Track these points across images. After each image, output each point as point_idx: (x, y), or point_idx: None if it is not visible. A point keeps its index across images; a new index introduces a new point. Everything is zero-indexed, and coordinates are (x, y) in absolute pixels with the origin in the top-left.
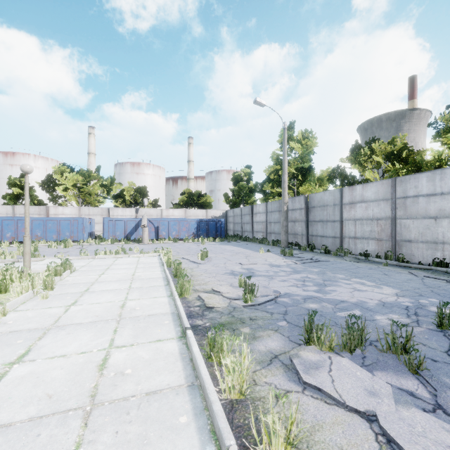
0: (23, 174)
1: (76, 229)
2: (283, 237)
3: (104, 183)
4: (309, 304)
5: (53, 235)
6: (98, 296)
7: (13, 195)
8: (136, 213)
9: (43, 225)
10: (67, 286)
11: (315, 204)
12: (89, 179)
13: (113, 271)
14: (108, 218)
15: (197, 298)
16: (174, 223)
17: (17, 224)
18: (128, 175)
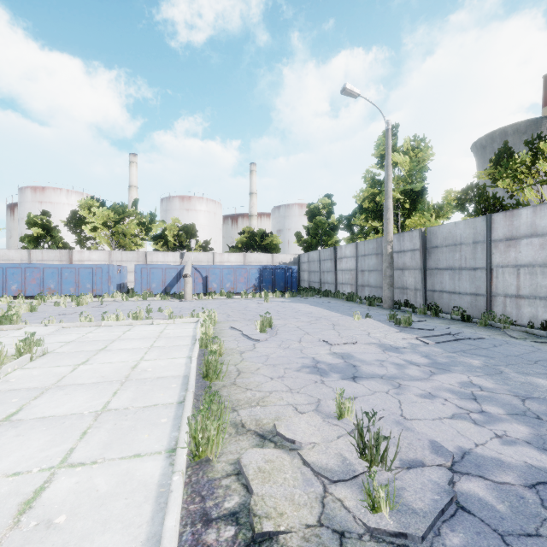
0: (45, 211)
1: (100, 280)
2: (386, 292)
3: (142, 221)
4: None
5: (71, 288)
6: (11, 442)
7: (32, 236)
8: (181, 258)
9: (58, 274)
10: None
11: (438, 242)
12: (123, 215)
13: (106, 357)
14: (141, 265)
15: (236, 466)
16: (228, 271)
17: (24, 273)
18: (176, 212)
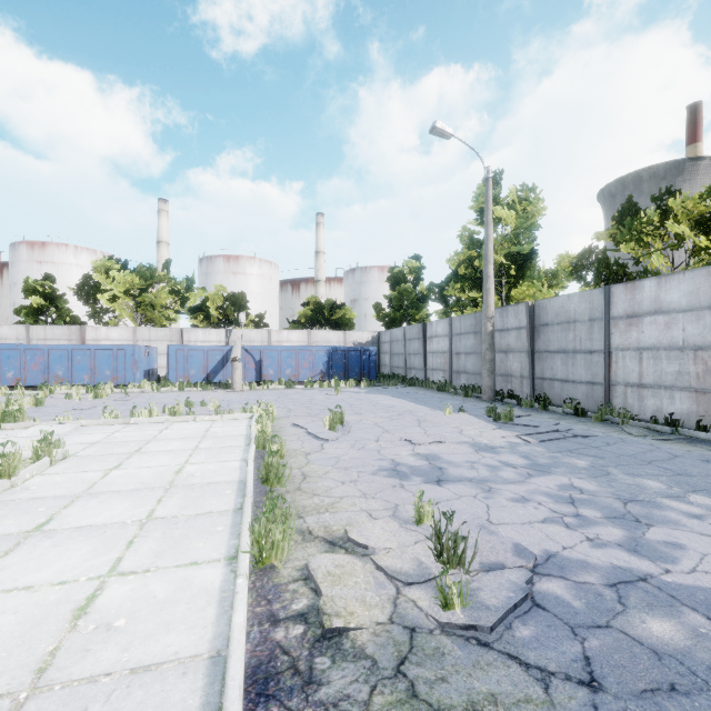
0: (48, 275)
1: (123, 365)
2: (486, 381)
3: (176, 288)
4: (644, 616)
5: (84, 376)
6: (49, 553)
7: (30, 308)
8: (227, 337)
9: (68, 358)
10: (10, 509)
11: (549, 319)
12: (151, 281)
13: (142, 460)
14: (176, 346)
15: (303, 572)
16: (288, 354)
17: (24, 357)
18: (220, 276)
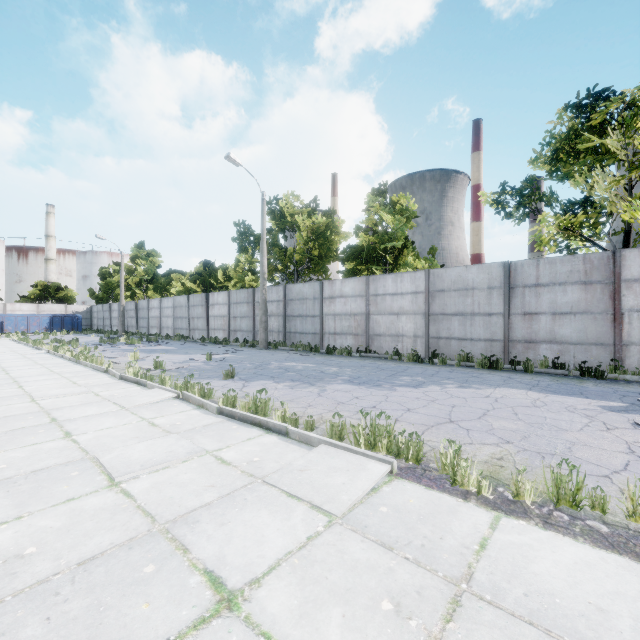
0: None
1: None
2: (121, 328)
3: None
4: None
5: None
6: None
7: None
8: None
9: None
10: None
11: (140, 307)
12: None
13: None
14: None
15: None
16: (22, 318)
17: None
18: None
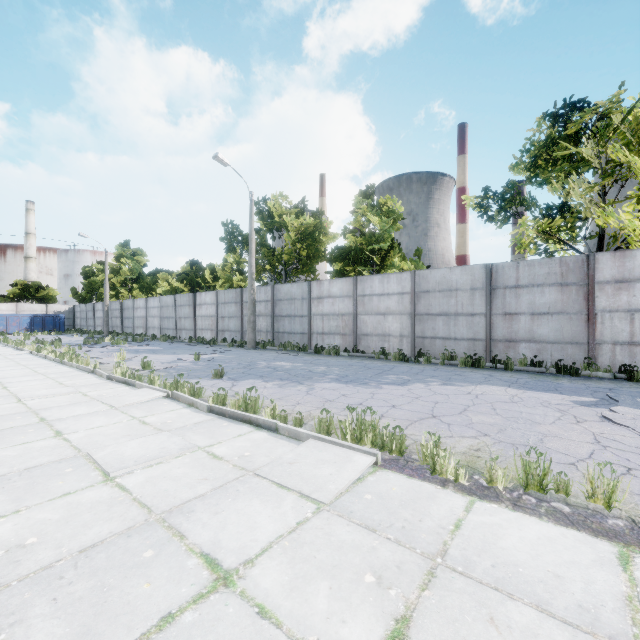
0: None
1: None
2: (105, 328)
3: None
4: None
5: None
6: None
7: None
8: None
9: None
10: None
11: (125, 307)
12: None
13: None
14: None
15: None
16: (1, 318)
17: None
18: None
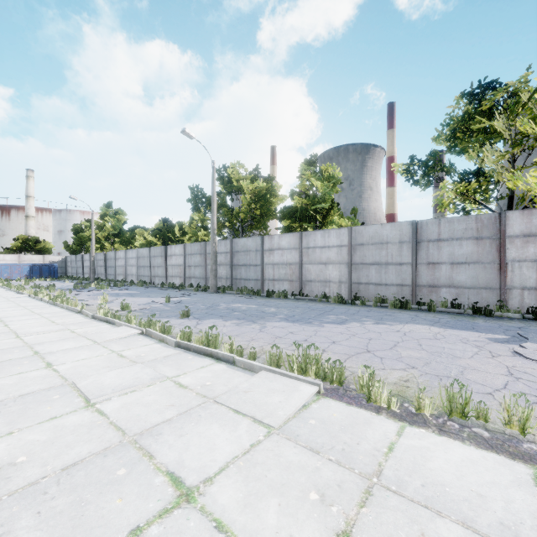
0: None
1: None
2: (91, 275)
3: None
4: None
5: None
6: None
7: None
8: None
9: None
10: None
11: (109, 257)
12: None
13: None
14: None
15: None
16: (5, 267)
17: None
18: None
